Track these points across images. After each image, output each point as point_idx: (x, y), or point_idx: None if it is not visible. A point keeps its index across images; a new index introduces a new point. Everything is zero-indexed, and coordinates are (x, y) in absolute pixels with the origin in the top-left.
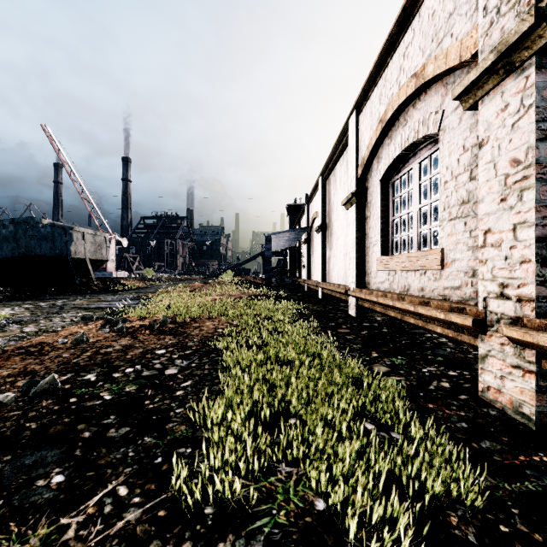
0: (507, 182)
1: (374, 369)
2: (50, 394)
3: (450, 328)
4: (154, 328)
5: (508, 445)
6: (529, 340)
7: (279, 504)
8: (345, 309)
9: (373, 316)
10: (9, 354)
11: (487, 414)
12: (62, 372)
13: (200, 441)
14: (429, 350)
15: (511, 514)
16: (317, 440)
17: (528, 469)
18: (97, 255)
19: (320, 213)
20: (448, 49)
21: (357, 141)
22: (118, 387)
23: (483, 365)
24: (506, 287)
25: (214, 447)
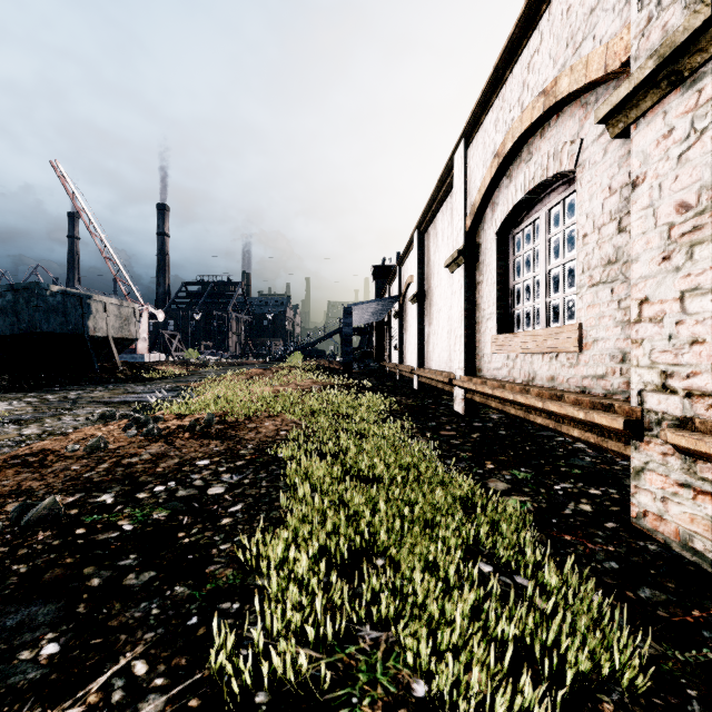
0: (671, 234)
1: (490, 486)
2: (50, 523)
3: (592, 431)
4: (195, 430)
5: (677, 595)
6: (704, 450)
7: (361, 688)
8: (449, 404)
9: (487, 413)
10: (0, 465)
11: (645, 550)
12: (69, 491)
13: (252, 592)
14: (562, 460)
15: (687, 698)
16: (415, 593)
17: (706, 630)
18: (124, 332)
19: (417, 277)
20: (589, 57)
21: (465, 182)
22: (143, 513)
23: (637, 482)
24: (670, 377)
25: (271, 601)
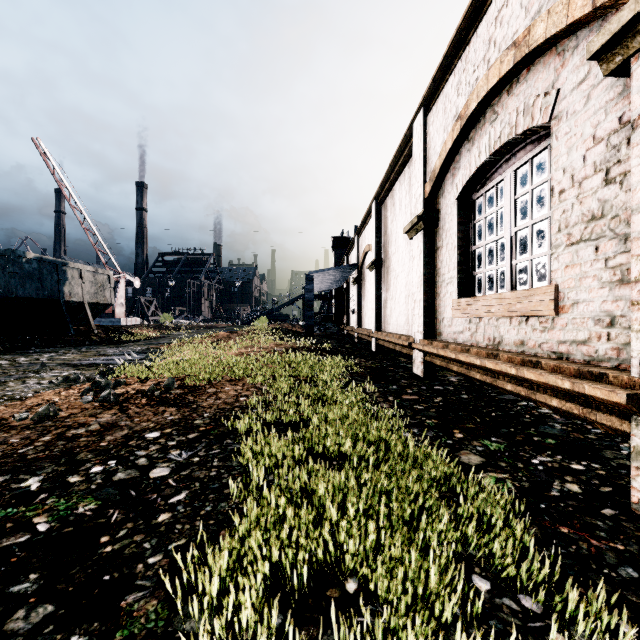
0: None
1: (462, 460)
2: None
3: (575, 401)
4: (154, 395)
5: None
6: None
7: None
8: (408, 366)
9: (445, 376)
10: None
11: None
12: None
13: None
14: (532, 428)
15: None
16: None
17: None
18: (99, 297)
19: (374, 245)
20: None
21: (425, 149)
22: (67, 505)
23: None
24: None
25: None
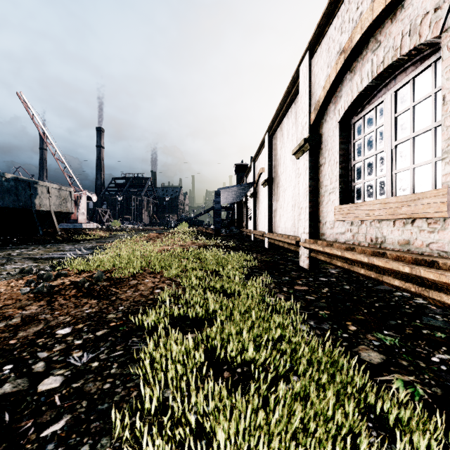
0: None
1: (363, 357)
2: None
3: None
4: (83, 287)
5: None
6: None
7: None
8: (294, 260)
9: (326, 268)
10: None
11: None
12: None
13: None
14: (416, 319)
15: None
16: None
17: None
18: (62, 207)
19: (267, 167)
20: None
21: (310, 85)
22: None
23: None
24: None
25: None
